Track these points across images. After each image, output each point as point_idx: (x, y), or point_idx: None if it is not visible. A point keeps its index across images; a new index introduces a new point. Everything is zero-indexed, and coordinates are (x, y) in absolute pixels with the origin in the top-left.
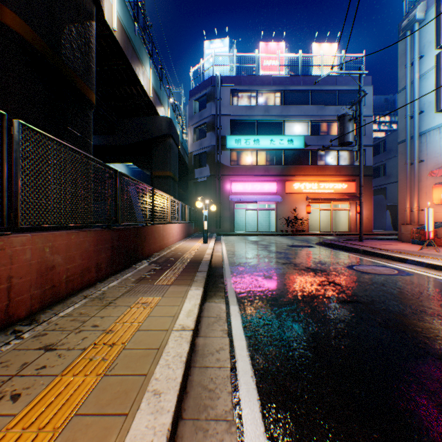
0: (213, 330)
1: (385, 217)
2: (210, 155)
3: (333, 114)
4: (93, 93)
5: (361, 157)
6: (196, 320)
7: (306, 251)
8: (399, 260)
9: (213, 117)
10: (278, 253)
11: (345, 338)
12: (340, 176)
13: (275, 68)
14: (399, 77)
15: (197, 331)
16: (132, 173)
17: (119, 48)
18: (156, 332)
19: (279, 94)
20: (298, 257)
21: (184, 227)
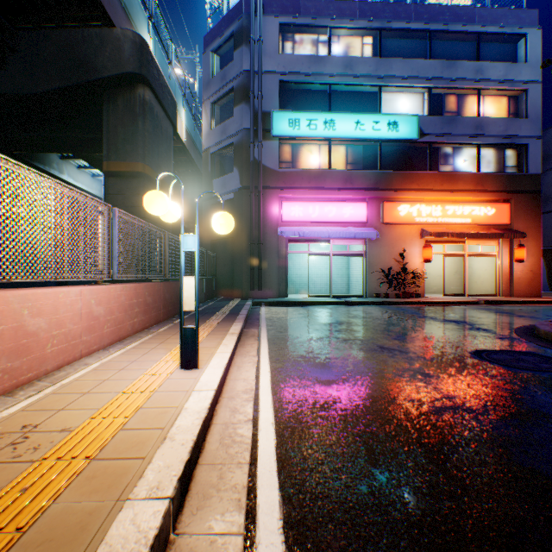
0: None
1: None
2: (240, 149)
3: (470, 76)
4: None
5: None
6: None
7: None
8: None
9: (247, 74)
10: None
11: None
12: (482, 192)
13: None
14: None
15: None
16: None
17: None
18: None
19: (370, 39)
20: None
21: (151, 293)
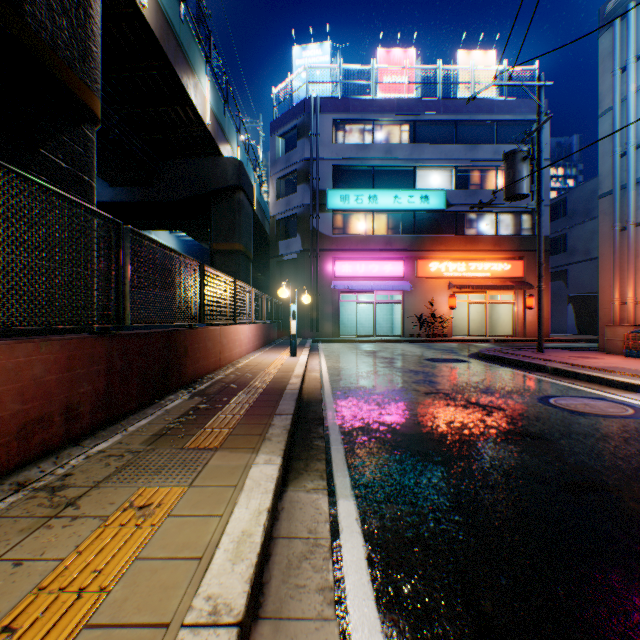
0: (299, 590)
1: (565, 315)
2: (302, 220)
3: (489, 157)
4: (95, 97)
5: (541, 218)
6: (255, 572)
7: (459, 370)
8: (624, 386)
9: (307, 161)
10: (413, 373)
11: (639, 623)
12: (500, 252)
13: (401, 87)
14: (601, 92)
15: (259, 598)
16: (185, 247)
17: (153, 39)
18: (132, 638)
19: (407, 126)
20: (447, 381)
21: (260, 330)
